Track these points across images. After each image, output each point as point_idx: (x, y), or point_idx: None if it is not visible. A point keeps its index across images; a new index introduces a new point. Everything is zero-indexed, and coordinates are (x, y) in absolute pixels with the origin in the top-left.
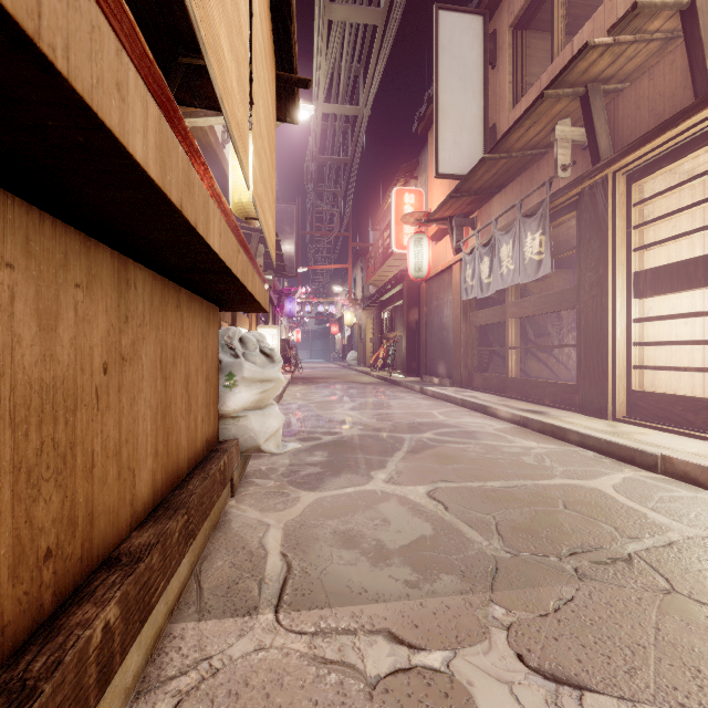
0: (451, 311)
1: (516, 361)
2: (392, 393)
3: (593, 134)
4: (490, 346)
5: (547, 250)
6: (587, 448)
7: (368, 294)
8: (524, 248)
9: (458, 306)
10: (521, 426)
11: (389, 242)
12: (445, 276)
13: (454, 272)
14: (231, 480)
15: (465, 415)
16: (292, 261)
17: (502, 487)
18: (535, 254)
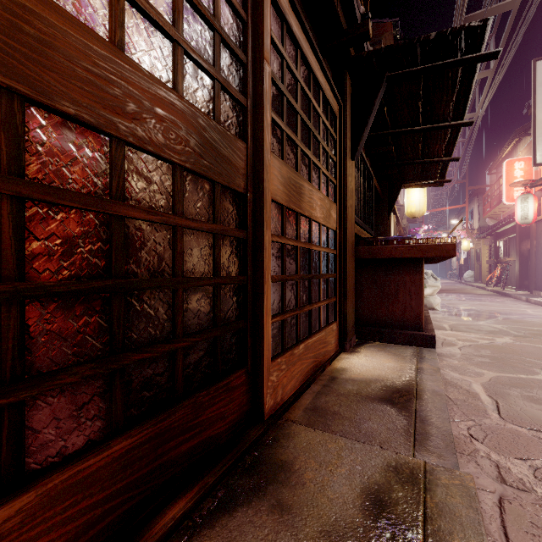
0: None
1: None
2: (500, 300)
3: None
4: None
5: None
6: None
7: (485, 224)
8: None
9: None
10: None
11: None
12: None
13: None
14: None
15: None
16: None
17: (539, 329)
18: None
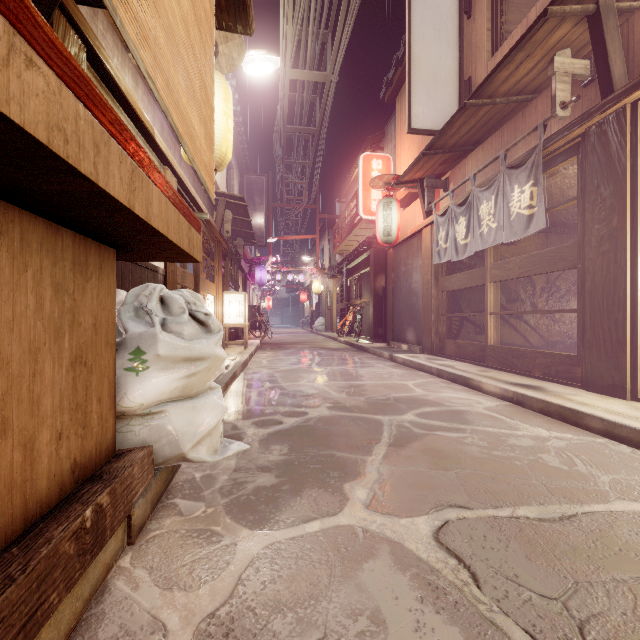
0: (421, 276)
1: (495, 327)
2: (360, 360)
3: (605, 60)
4: (462, 312)
5: (540, 203)
6: (618, 440)
7: (335, 264)
8: (510, 203)
9: (429, 271)
10: (515, 404)
11: (356, 212)
12: (414, 240)
13: (424, 236)
14: (129, 519)
15: (444, 388)
16: (262, 230)
17: (543, 520)
18: (525, 209)
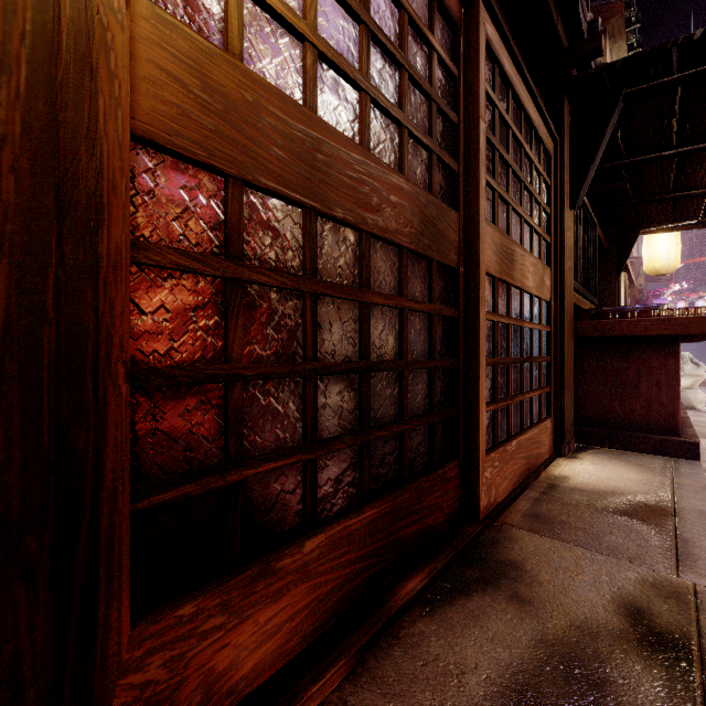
0: None
1: None
2: None
3: None
4: None
5: None
6: None
7: None
8: None
9: None
10: None
11: None
12: None
13: None
14: None
15: None
16: None
17: None
18: None
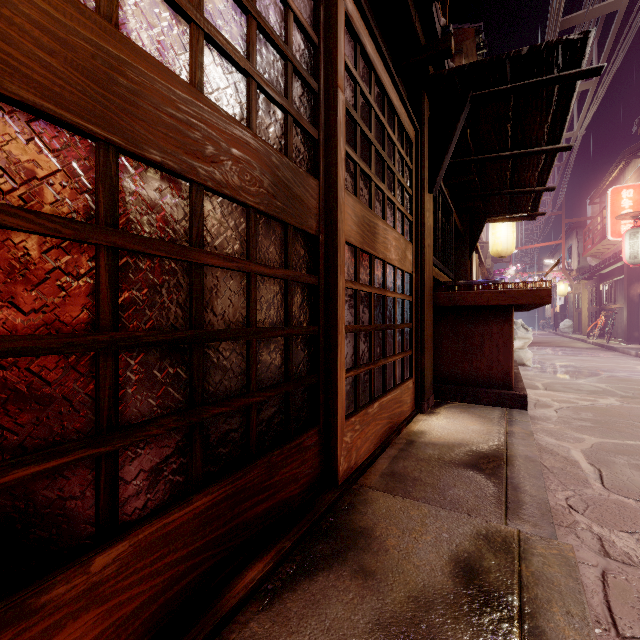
0: None
1: None
2: (605, 355)
3: None
4: None
5: None
6: None
7: (586, 264)
8: None
9: None
10: None
11: None
12: None
13: None
14: None
15: None
16: None
17: None
18: None
